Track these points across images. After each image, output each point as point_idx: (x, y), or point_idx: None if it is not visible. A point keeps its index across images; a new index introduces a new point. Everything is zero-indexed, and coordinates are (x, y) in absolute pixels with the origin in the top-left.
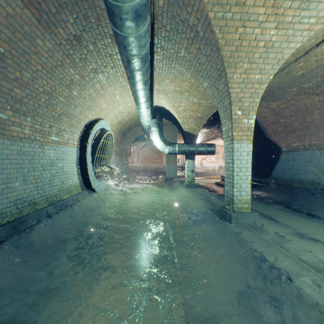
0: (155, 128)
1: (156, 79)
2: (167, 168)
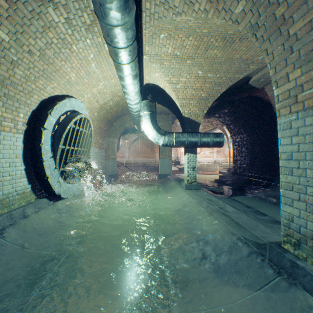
0: (145, 112)
1: (146, 29)
2: (161, 163)
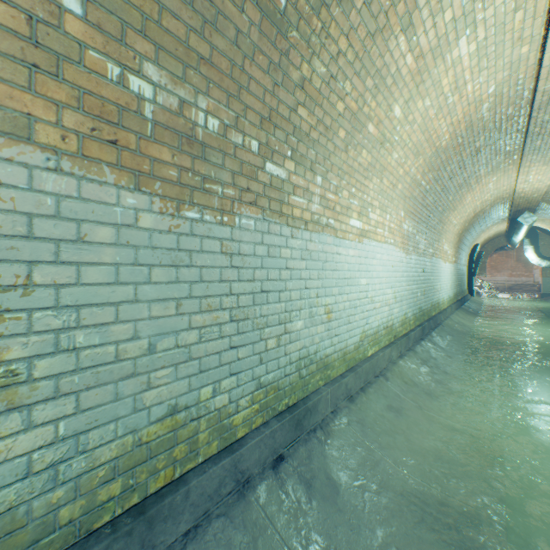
0: (528, 246)
1: None
2: (543, 282)
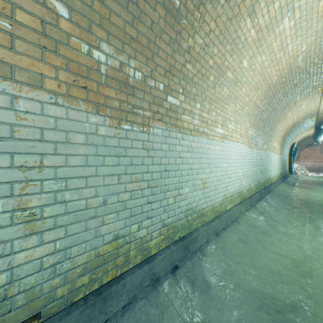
0: None
1: None
2: None
